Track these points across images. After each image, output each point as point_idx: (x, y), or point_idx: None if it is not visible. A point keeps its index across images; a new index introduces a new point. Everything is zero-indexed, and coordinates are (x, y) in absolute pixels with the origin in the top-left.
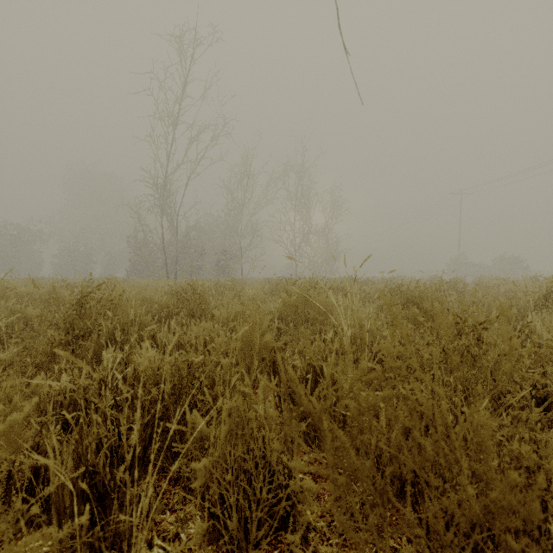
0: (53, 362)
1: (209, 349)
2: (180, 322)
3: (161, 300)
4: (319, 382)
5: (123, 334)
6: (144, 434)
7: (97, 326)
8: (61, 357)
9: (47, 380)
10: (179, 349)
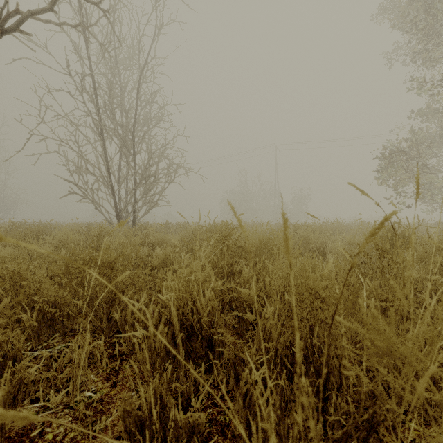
0: None
1: None
2: None
3: None
4: None
5: None
6: None
7: None
8: None
9: None
10: None
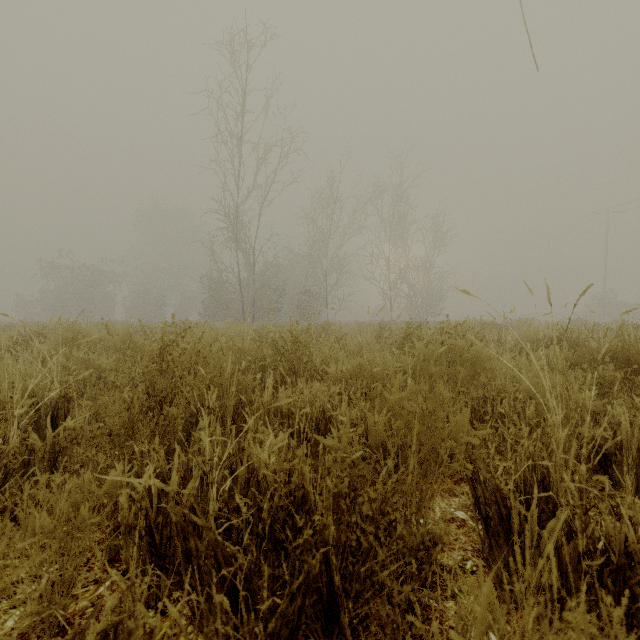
0: (131, 437)
1: (334, 423)
2: (278, 379)
3: (250, 349)
4: (558, 504)
5: (216, 398)
6: (291, 608)
7: (183, 385)
8: (142, 430)
9: (125, 475)
10: (289, 420)
